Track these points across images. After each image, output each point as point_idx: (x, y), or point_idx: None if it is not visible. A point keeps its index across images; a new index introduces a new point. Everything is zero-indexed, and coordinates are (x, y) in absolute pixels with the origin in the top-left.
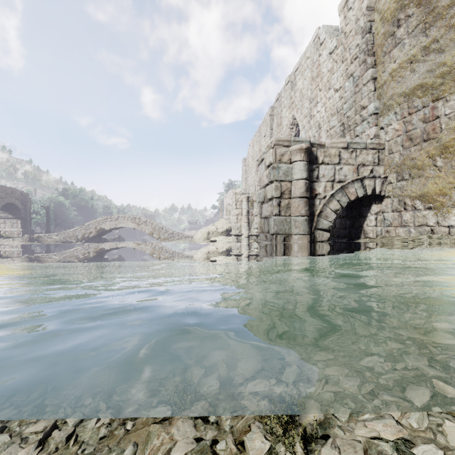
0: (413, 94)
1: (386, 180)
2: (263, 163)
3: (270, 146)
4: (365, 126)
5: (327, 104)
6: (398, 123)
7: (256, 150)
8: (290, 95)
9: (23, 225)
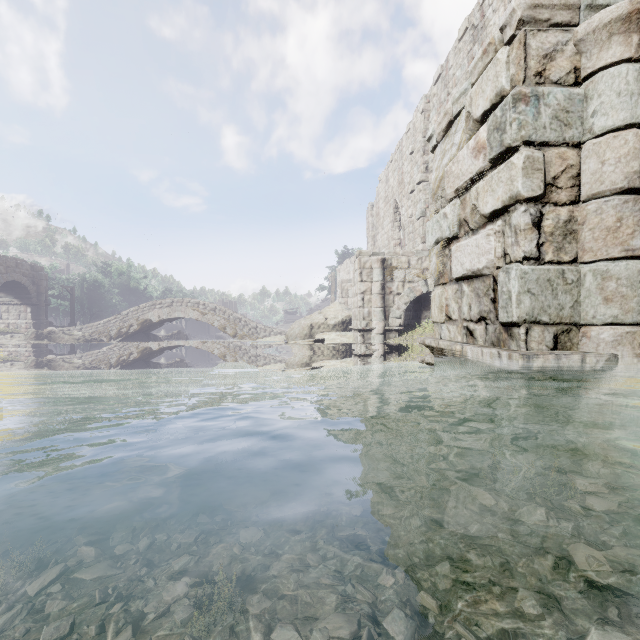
0: None
1: None
2: (453, 131)
3: (498, 43)
4: None
5: None
6: None
7: (392, 185)
8: (470, 55)
9: (34, 315)
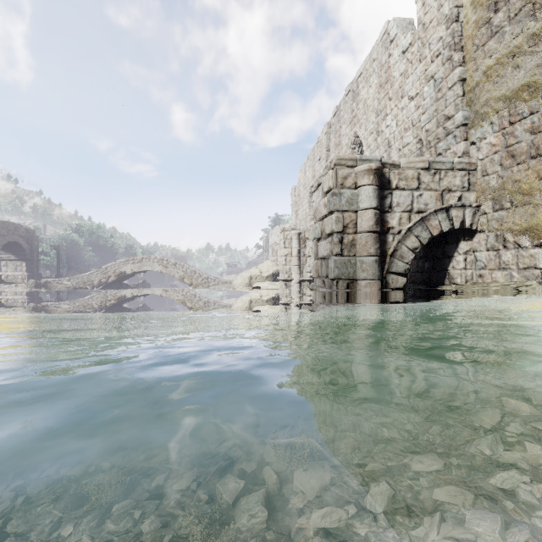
0: (517, 98)
1: (478, 210)
2: (320, 190)
3: (329, 167)
4: (450, 142)
5: (399, 117)
6: (495, 136)
7: (308, 177)
8: (351, 108)
9: (28, 268)
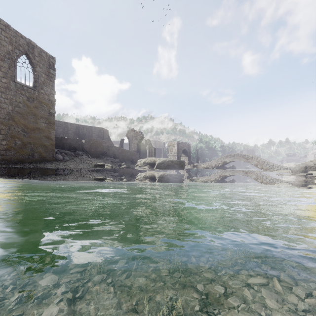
0: None
1: None
2: None
3: None
4: None
5: None
6: None
7: None
8: None
9: (188, 159)
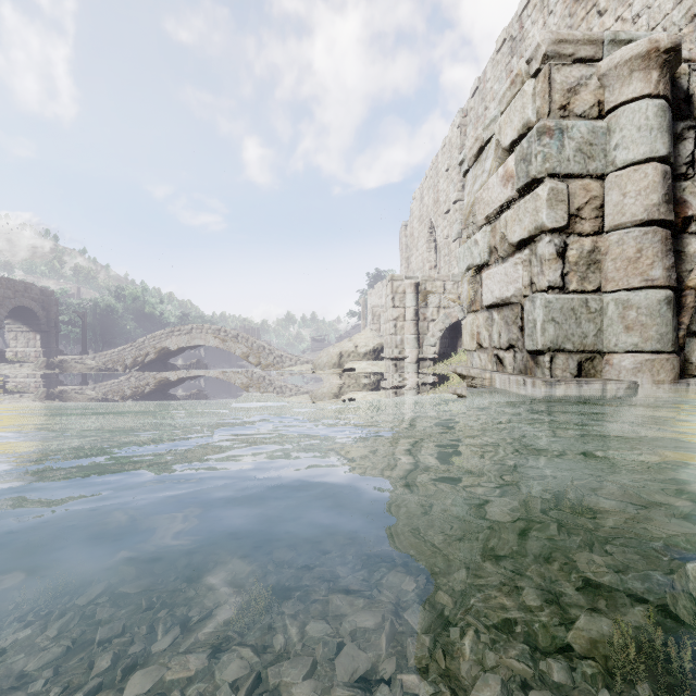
0: None
1: None
2: (484, 157)
3: (525, 75)
4: None
5: None
6: None
7: (427, 203)
8: (508, 68)
9: (44, 343)
